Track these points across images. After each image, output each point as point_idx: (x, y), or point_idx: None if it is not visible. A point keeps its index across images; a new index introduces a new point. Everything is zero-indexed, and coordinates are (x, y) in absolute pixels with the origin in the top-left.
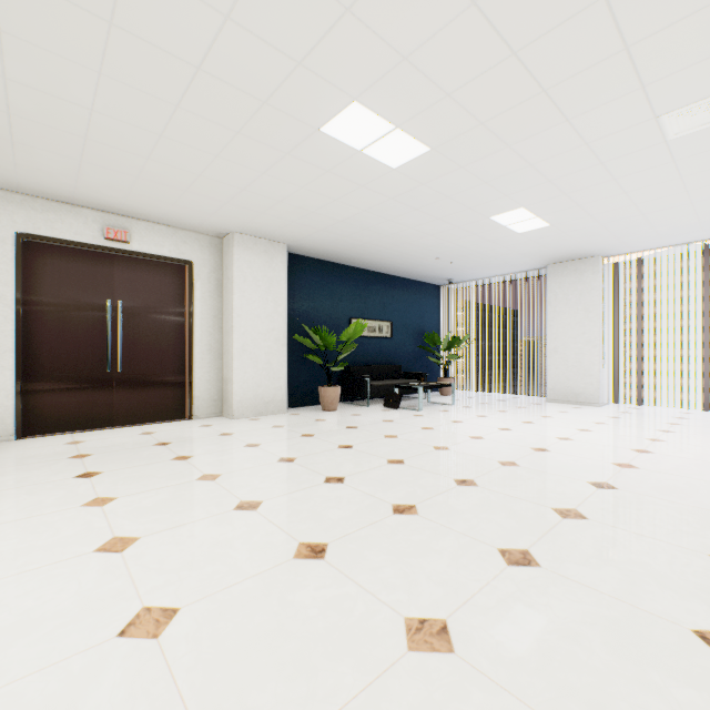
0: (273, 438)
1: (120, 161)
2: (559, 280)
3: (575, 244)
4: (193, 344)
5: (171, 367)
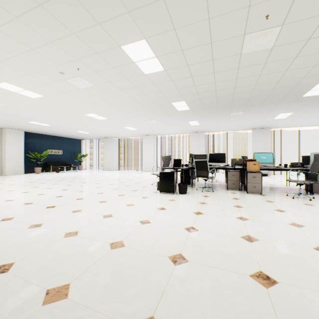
0: (18, 177)
1: None
2: (106, 142)
3: (103, 135)
4: None
5: None
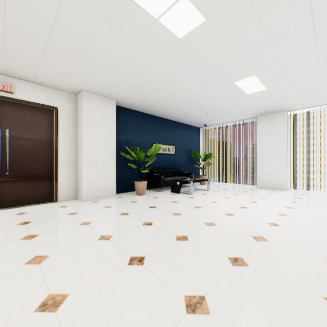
0: (101, 217)
1: None
2: (264, 123)
3: (276, 102)
4: (58, 157)
5: (43, 171)
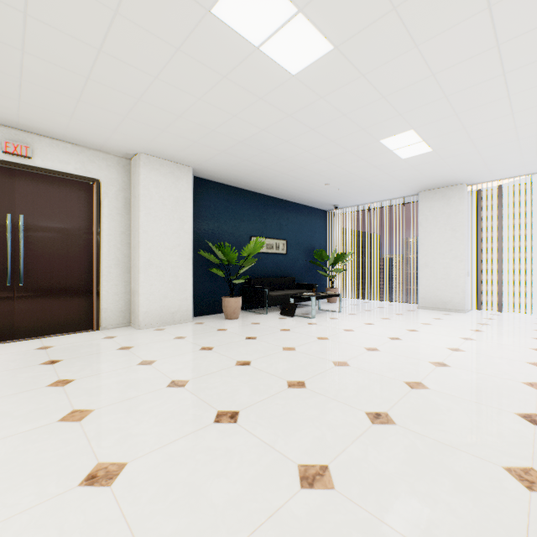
0: (171, 353)
1: None
2: (429, 204)
3: (448, 171)
4: (100, 258)
5: (78, 281)
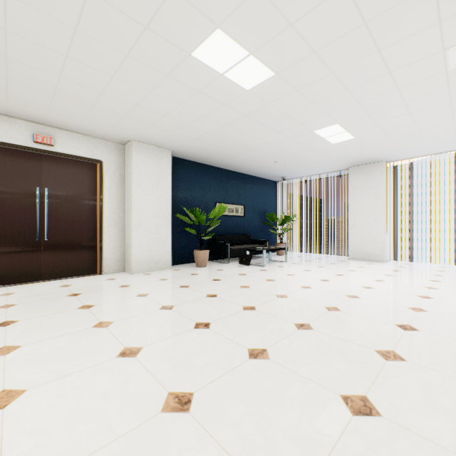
0: (159, 289)
1: (38, 79)
2: (357, 177)
3: (369, 152)
4: (103, 220)
5: (86, 237)
